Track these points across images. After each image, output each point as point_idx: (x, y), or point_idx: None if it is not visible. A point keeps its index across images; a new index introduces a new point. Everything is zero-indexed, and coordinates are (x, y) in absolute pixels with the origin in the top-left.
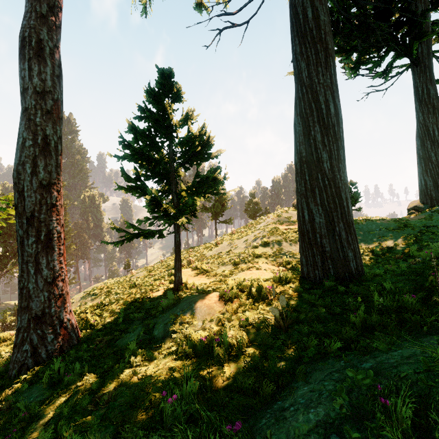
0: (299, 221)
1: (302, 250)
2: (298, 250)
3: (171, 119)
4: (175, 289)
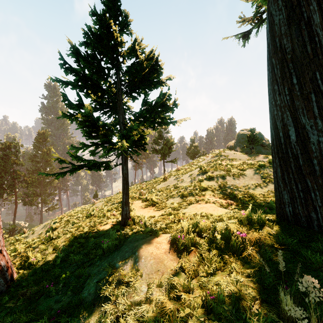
0: (277, 144)
1: (284, 183)
2: (241, 184)
3: (117, 39)
4: (122, 223)
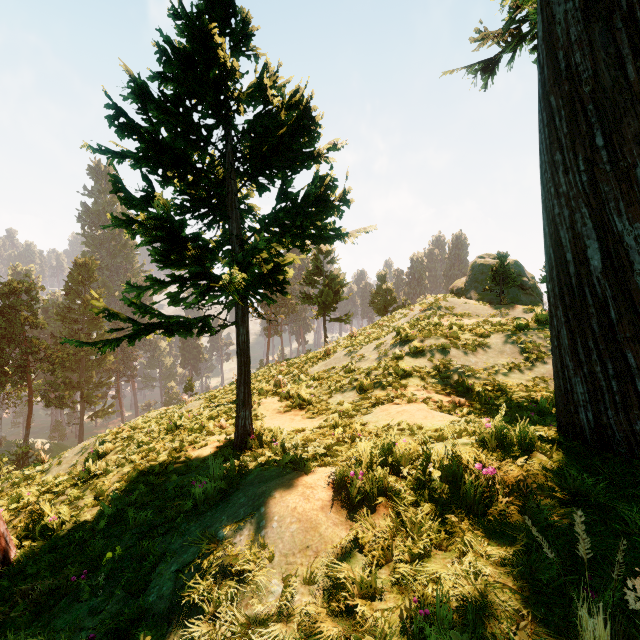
0: (561, 277)
1: (575, 360)
2: (481, 364)
3: (225, 64)
4: (236, 445)
